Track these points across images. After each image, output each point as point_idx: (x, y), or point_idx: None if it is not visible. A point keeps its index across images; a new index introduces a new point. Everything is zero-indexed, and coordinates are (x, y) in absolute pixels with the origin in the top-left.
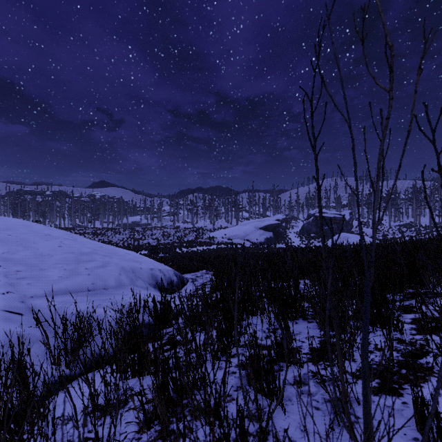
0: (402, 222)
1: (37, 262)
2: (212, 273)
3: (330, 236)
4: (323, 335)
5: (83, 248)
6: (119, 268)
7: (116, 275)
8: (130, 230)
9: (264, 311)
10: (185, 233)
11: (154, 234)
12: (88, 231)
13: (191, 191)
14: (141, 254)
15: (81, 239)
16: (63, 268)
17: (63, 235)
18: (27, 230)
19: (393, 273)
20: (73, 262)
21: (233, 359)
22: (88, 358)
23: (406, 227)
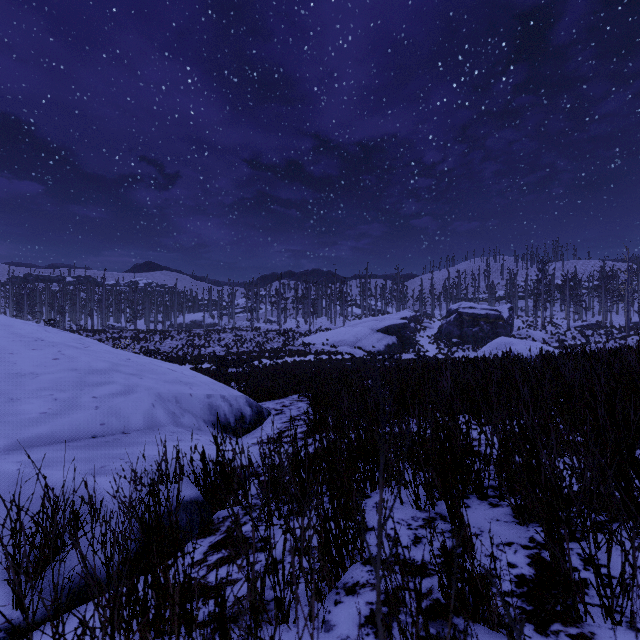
0: (585, 322)
1: (8, 386)
2: (308, 401)
3: (480, 342)
4: (555, 561)
5: (96, 361)
6: (153, 395)
7: (146, 409)
8: (187, 333)
9: (406, 484)
10: (268, 338)
11: (222, 339)
12: (126, 334)
13: (277, 276)
14: (203, 369)
15: (97, 348)
16: (53, 397)
17: (66, 340)
18: (5, 332)
19: (634, 409)
20: (73, 385)
21: (352, 599)
22: (17, 630)
23: (592, 329)
